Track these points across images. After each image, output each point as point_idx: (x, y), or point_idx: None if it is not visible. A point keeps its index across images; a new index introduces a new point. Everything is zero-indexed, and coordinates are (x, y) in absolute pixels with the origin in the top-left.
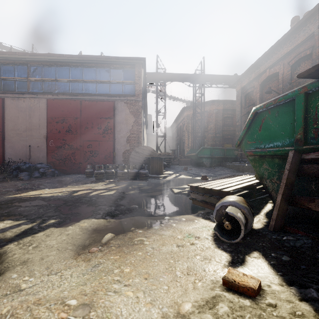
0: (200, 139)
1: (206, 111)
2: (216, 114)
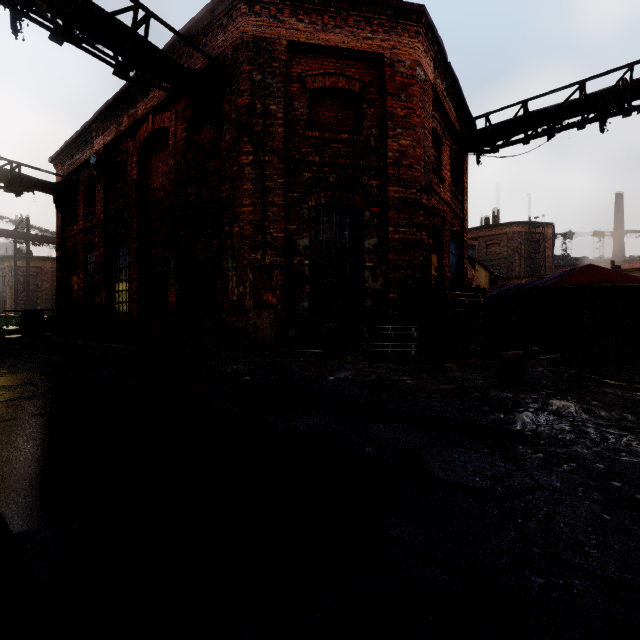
0: (31, 300)
1: (40, 268)
2: (54, 273)
